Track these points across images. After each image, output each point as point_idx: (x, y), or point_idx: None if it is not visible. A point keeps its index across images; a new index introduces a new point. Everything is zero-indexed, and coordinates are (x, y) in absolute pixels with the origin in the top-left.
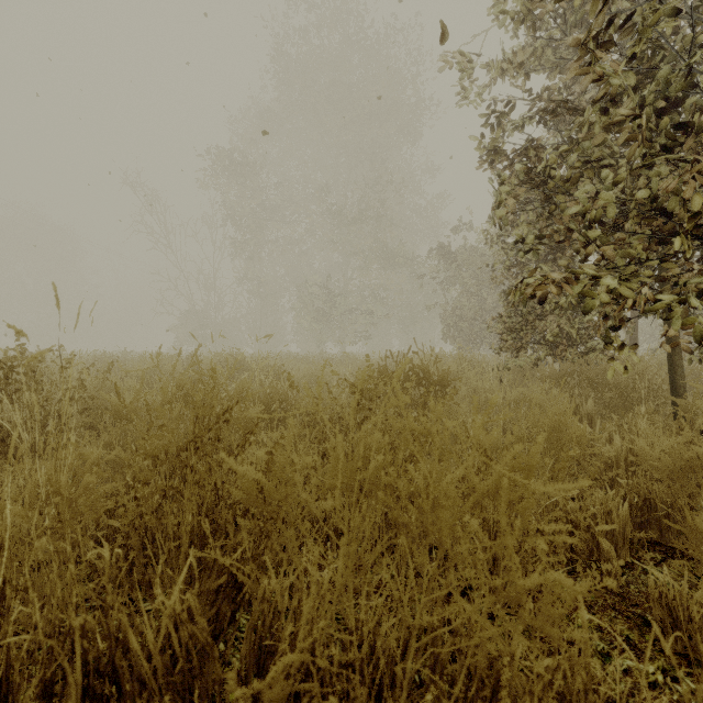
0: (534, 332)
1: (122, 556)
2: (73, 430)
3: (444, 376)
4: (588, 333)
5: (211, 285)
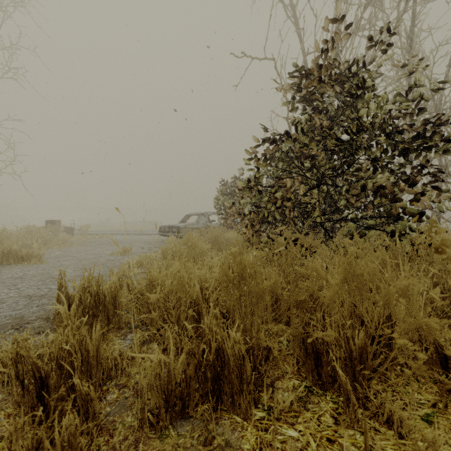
0: None
1: None
2: None
3: None
4: None
5: None
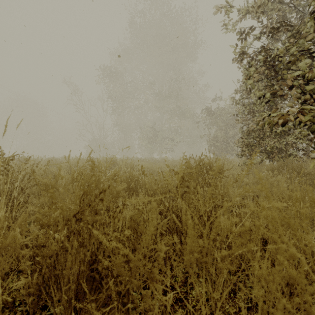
0: (259, 146)
1: (41, 278)
2: (3, 201)
3: (221, 168)
4: (289, 146)
5: (102, 127)
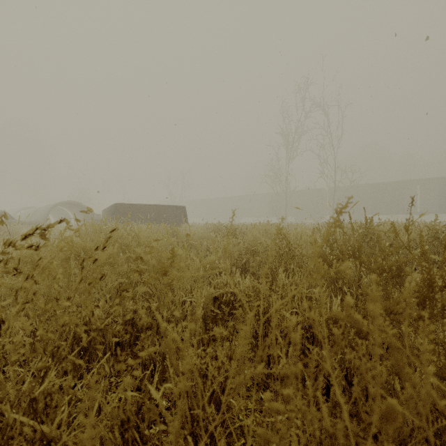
0: None
1: None
2: None
3: None
4: None
5: None
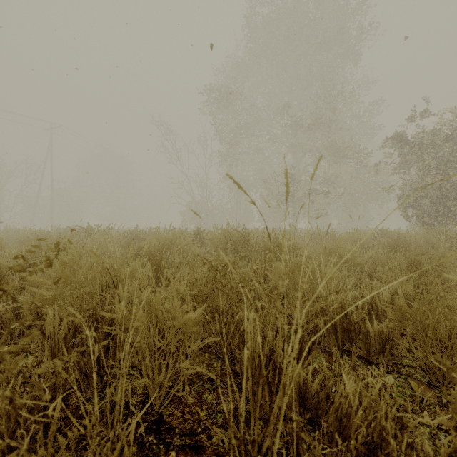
0: None
1: None
2: None
3: None
4: None
5: (204, 183)
